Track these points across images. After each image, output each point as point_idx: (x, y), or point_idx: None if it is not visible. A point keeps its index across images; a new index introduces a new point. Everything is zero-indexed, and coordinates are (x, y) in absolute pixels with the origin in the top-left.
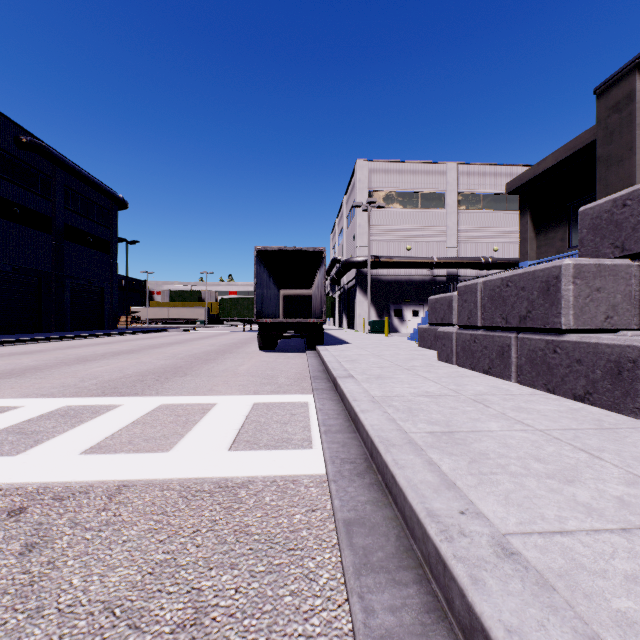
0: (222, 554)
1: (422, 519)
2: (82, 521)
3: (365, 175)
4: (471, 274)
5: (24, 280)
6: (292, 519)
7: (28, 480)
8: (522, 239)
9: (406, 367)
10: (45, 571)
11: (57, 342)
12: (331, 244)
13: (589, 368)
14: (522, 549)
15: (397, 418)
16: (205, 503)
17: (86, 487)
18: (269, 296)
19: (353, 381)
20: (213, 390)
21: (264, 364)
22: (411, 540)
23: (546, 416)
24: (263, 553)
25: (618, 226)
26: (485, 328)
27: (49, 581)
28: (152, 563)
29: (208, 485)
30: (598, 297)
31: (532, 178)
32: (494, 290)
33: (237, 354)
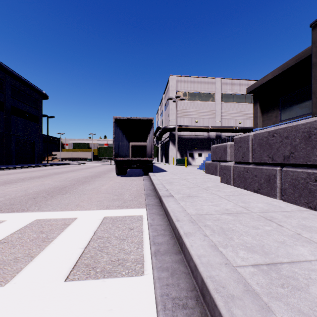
0: None
1: None
2: None
3: (174, 83)
4: (228, 135)
5: None
6: None
7: None
8: (255, 117)
9: (204, 187)
10: None
11: (3, 171)
12: (156, 120)
13: None
14: None
15: (217, 243)
16: None
17: None
18: (123, 145)
19: (173, 200)
20: (79, 205)
21: (117, 184)
22: None
23: None
24: None
25: None
26: (255, 163)
27: None
28: None
29: None
30: None
31: (260, 85)
32: (262, 139)
33: (103, 178)
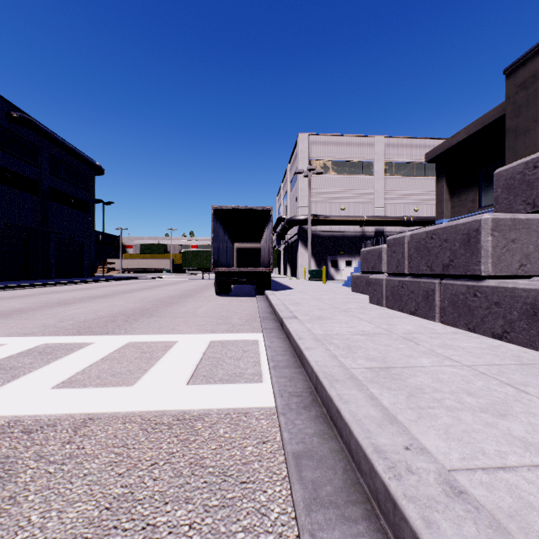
0: (178, 488)
1: (369, 455)
2: (47, 454)
3: (306, 146)
4: (395, 230)
5: (15, 235)
6: (244, 451)
7: (1, 413)
8: (439, 201)
9: (343, 309)
10: (5, 507)
11: (42, 288)
12: (277, 205)
13: (507, 310)
14: (469, 487)
15: (338, 355)
16: (163, 435)
17: (54, 420)
18: (224, 249)
19: (297, 321)
20: (175, 329)
21: (220, 307)
22: (357, 473)
23: (470, 353)
24: (217, 486)
25: (530, 185)
26: (412, 275)
27: (8, 517)
28: (110, 497)
29: (167, 418)
30: (513, 247)
31: (447, 149)
32: (420, 242)
33: (197, 298)
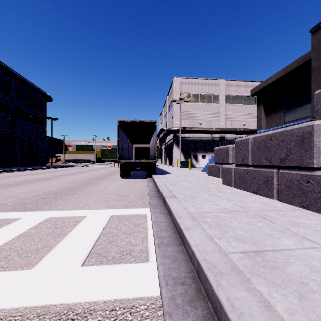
0: None
1: None
2: None
3: (178, 85)
4: (232, 137)
5: None
6: None
7: None
8: (259, 119)
9: (205, 189)
10: None
11: (8, 173)
12: (160, 121)
13: None
14: None
15: (213, 235)
16: None
17: None
18: (127, 147)
19: (176, 200)
20: (87, 205)
21: (122, 186)
22: None
23: (319, 231)
24: None
25: None
26: (254, 166)
27: None
28: None
29: (49, 318)
30: None
31: (264, 87)
32: (261, 142)
33: (108, 180)
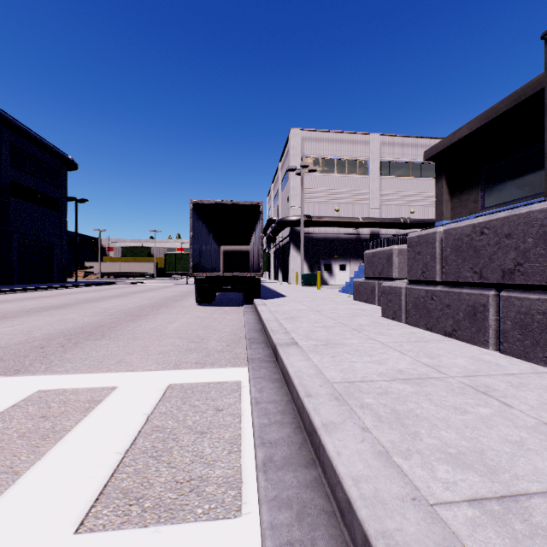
0: None
1: None
2: None
3: (298, 142)
4: (391, 233)
5: None
6: None
7: None
8: (438, 201)
9: (353, 327)
10: None
11: None
12: (267, 206)
13: None
14: None
15: (389, 445)
16: None
17: None
18: (208, 251)
19: (298, 352)
20: (123, 362)
21: (197, 321)
22: None
23: None
24: None
25: None
26: (446, 283)
27: None
28: None
29: None
30: None
31: (448, 146)
32: (461, 239)
33: (172, 308)
